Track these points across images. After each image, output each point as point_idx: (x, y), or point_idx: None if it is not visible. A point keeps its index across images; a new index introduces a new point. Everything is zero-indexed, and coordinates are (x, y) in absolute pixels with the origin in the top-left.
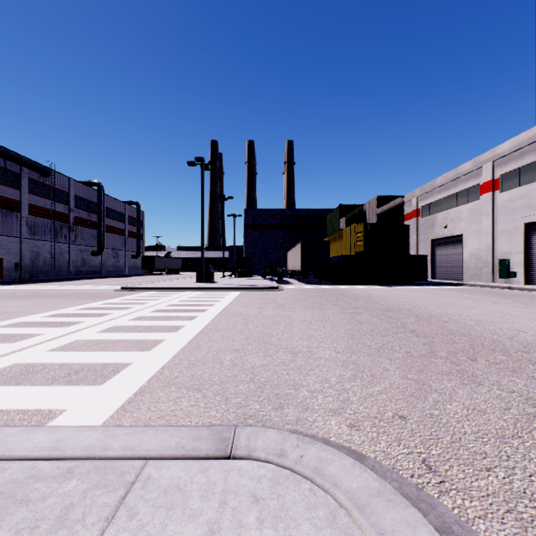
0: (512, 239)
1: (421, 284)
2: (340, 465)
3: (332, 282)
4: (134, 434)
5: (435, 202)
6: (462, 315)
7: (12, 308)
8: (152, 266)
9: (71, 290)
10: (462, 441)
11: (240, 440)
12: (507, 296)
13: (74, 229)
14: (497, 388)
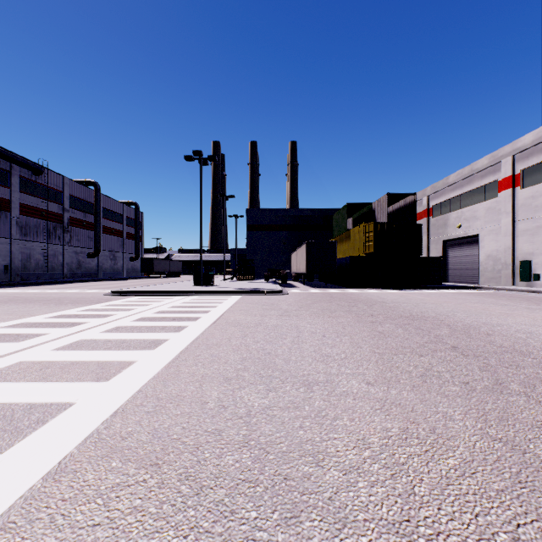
0: (534, 238)
1: (435, 287)
2: None
3: (339, 285)
4: None
5: (447, 200)
6: (503, 325)
7: None
8: (150, 269)
9: (57, 294)
10: None
11: None
12: (537, 300)
13: (68, 229)
14: None
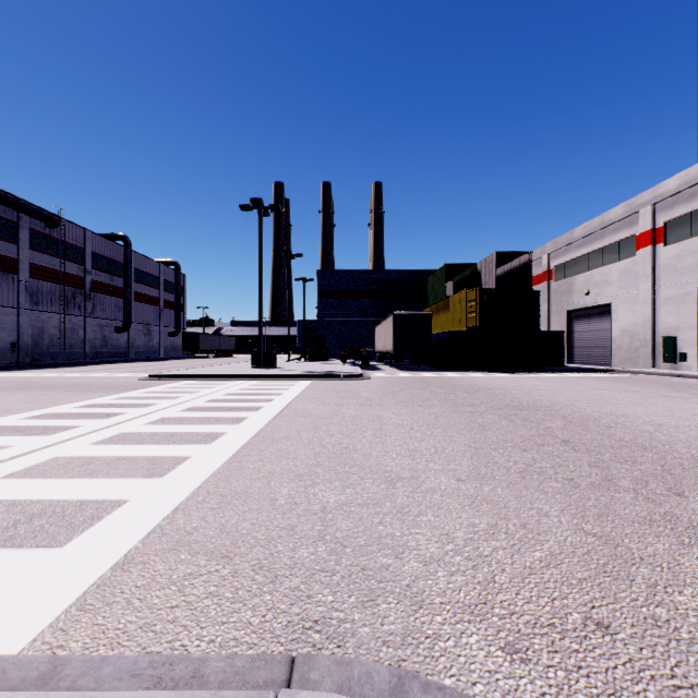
0: (680, 309)
1: (556, 370)
2: None
3: (436, 368)
4: None
5: (572, 260)
6: (630, 415)
7: None
8: (195, 347)
9: (80, 378)
10: None
11: None
12: (680, 387)
13: (91, 296)
14: None
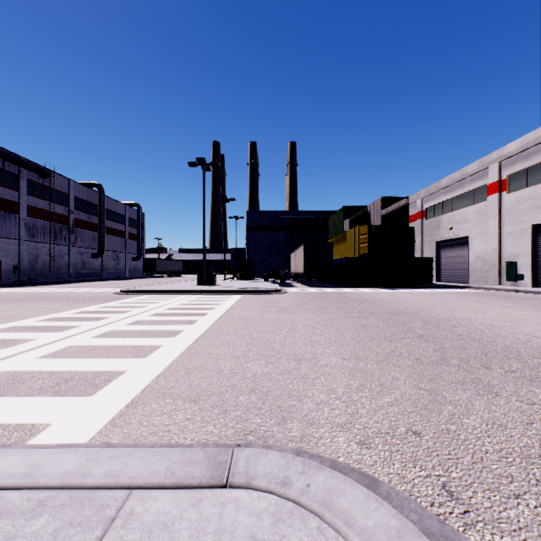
0: (519, 241)
1: (426, 287)
2: (352, 496)
3: (336, 285)
4: (119, 457)
5: (440, 203)
6: (471, 319)
7: (7, 312)
8: (152, 269)
9: (69, 293)
10: (485, 462)
11: (238, 465)
12: (516, 299)
13: (73, 230)
14: (516, 399)
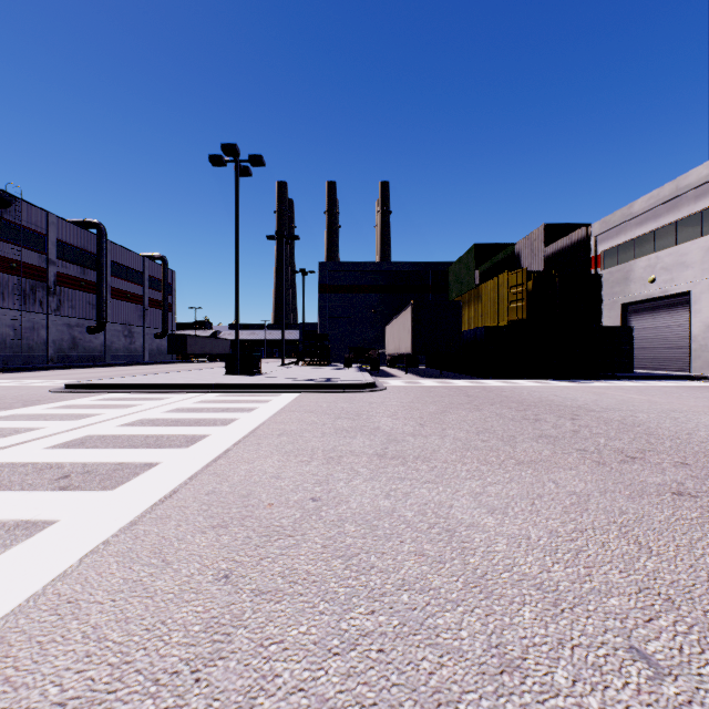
0: None
1: (629, 377)
2: None
3: (463, 374)
4: None
5: (630, 241)
6: None
7: None
8: (182, 350)
9: None
10: None
11: None
12: None
13: (56, 291)
14: None
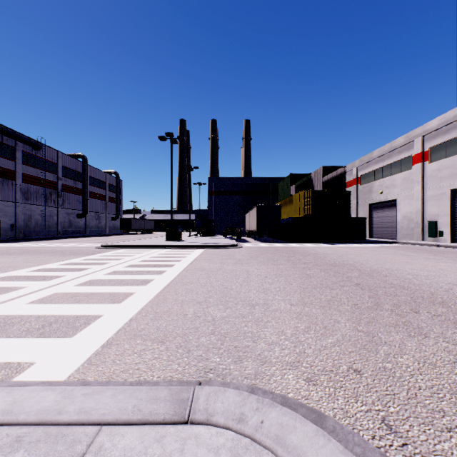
0: (439, 203)
1: (361, 242)
2: (302, 433)
3: (284, 241)
4: (91, 394)
5: (372, 171)
6: (400, 269)
7: (3, 263)
8: (128, 227)
9: (58, 247)
10: (418, 397)
11: (199, 402)
12: (437, 252)
13: (61, 194)
14: (443, 340)
